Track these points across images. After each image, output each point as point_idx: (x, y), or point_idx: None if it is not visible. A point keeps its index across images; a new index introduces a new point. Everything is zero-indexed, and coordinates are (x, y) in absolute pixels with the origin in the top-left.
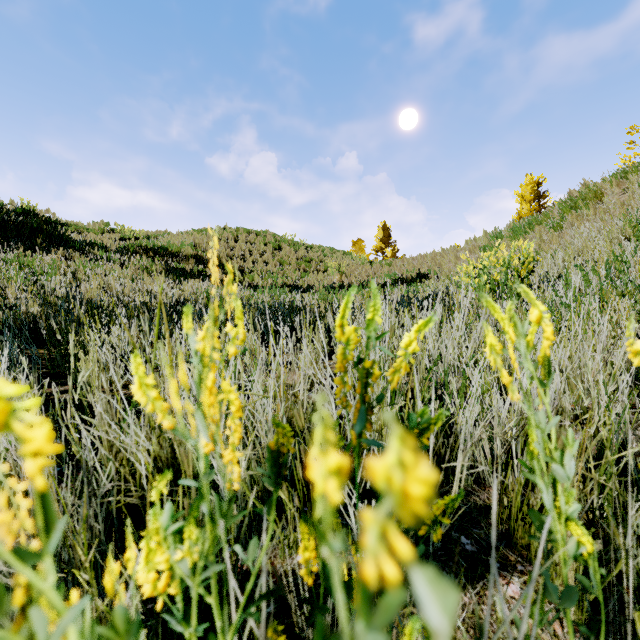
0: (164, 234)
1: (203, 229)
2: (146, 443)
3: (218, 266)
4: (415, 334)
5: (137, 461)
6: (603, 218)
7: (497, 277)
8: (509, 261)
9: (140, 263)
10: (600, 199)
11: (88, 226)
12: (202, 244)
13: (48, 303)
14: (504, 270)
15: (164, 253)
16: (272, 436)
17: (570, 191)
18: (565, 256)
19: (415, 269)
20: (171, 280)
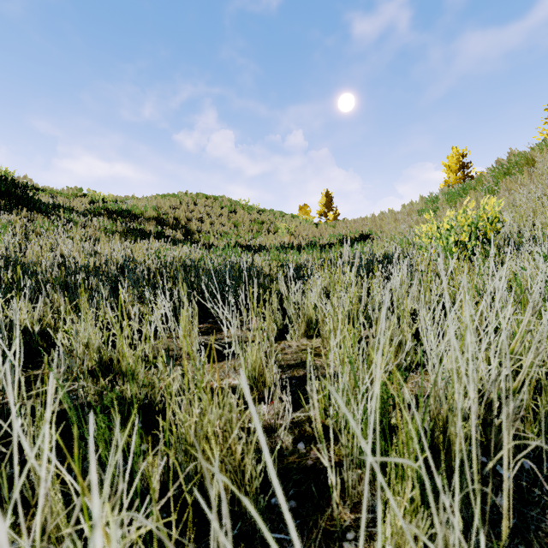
0: (131, 199)
1: (166, 194)
2: None
3: (178, 227)
4: None
5: None
6: (543, 182)
7: (465, 239)
8: (478, 221)
9: (101, 224)
10: (532, 165)
11: (62, 191)
12: (164, 207)
13: None
14: (472, 231)
15: (127, 215)
16: None
17: (498, 160)
18: (513, 218)
19: (357, 230)
20: (127, 240)
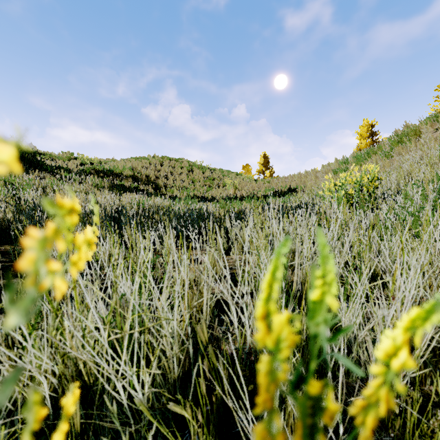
0: (111, 161)
1: (139, 157)
2: (49, 364)
3: (149, 183)
4: (407, 332)
5: (40, 382)
6: (423, 149)
7: (352, 192)
8: (360, 180)
9: (93, 181)
10: (419, 136)
11: (59, 155)
12: (138, 168)
13: (21, 211)
14: (357, 187)
15: (111, 174)
16: (176, 348)
17: (396, 130)
18: (397, 176)
19: (287, 185)
20: (114, 193)
